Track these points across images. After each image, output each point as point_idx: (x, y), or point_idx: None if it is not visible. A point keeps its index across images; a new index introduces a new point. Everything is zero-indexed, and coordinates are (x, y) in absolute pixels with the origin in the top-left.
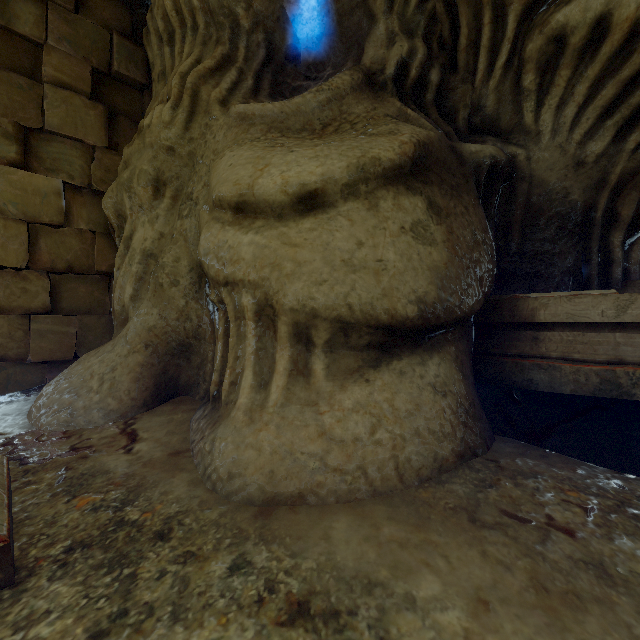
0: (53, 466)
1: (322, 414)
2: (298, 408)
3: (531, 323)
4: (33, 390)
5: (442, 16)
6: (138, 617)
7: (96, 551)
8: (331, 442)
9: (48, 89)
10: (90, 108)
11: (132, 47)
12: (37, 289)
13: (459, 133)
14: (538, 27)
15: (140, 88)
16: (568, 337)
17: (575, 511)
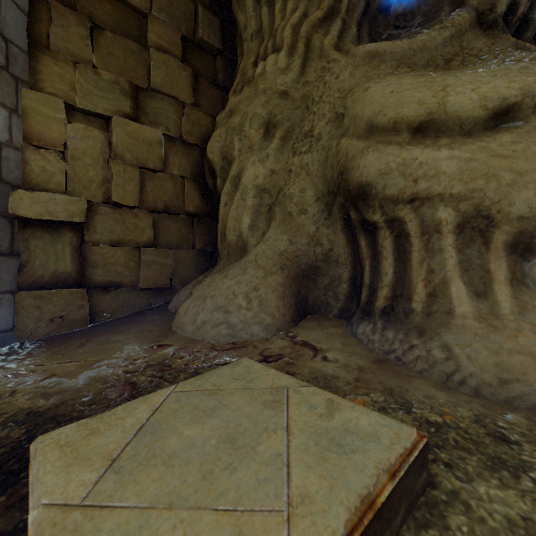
0: None
1: None
2: None
3: None
4: (147, 312)
5: None
6: None
7: (458, 452)
8: None
9: (153, 52)
10: (182, 70)
11: (211, 17)
12: (144, 225)
13: None
14: None
15: (214, 54)
16: None
17: None
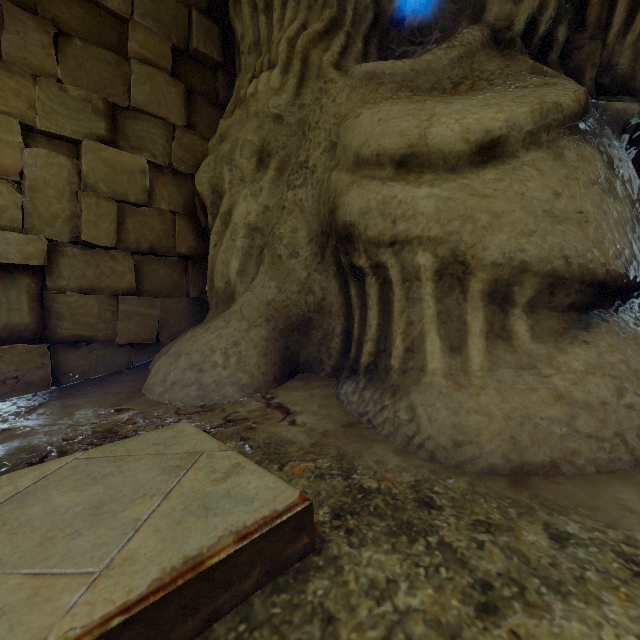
0: (225, 436)
1: (548, 377)
2: (511, 372)
3: None
4: (124, 372)
5: None
6: (509, 589)
7: (370, 518)
8: (574, 406)
9: (134, 65)
10: (171, 86)
11: (209, 24)
12: (124, 269)
13: None
14: None
15: (214, 67)
16: None
17: None
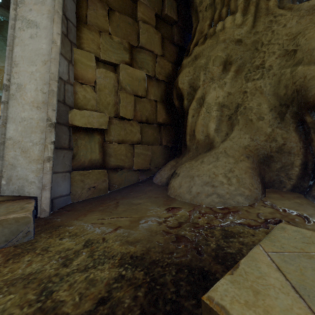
0: None
1: None
2: None
3: None
4: (140, 184)
5: None
6: None
7: None
8: None
9: (141, 24)
10: (156, 34)
11: (172, 1)
12: (135, 131)
13: None
14: None
15: (172, 24)
16: None
17: None
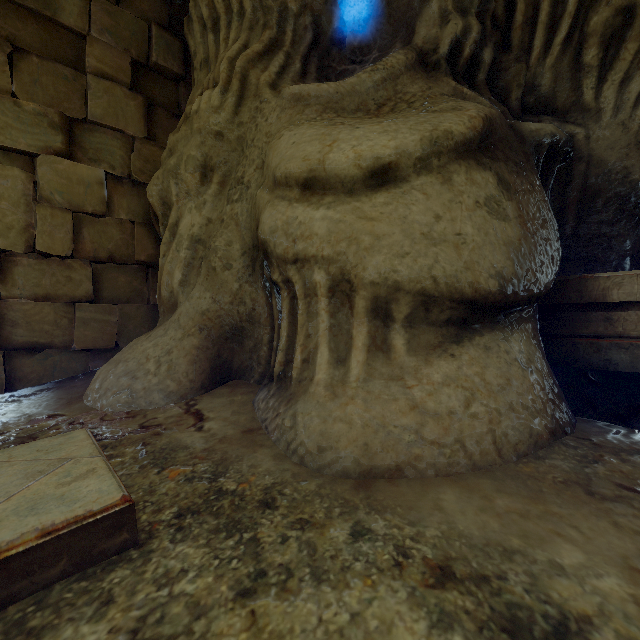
0: (129, 442)
1: (410, 388)
2: (382, 383)
3: (601, 304)
4: (79, 377)
5: None
6: (278, 577)
7: (207, 517)
8: (425, 415)
9: (91, 80)
10: (130, 99)
11: (169, 38)
12: (81, 278)
13: (512, 114)
14: None
15: (176, 79)
16: None
17: None
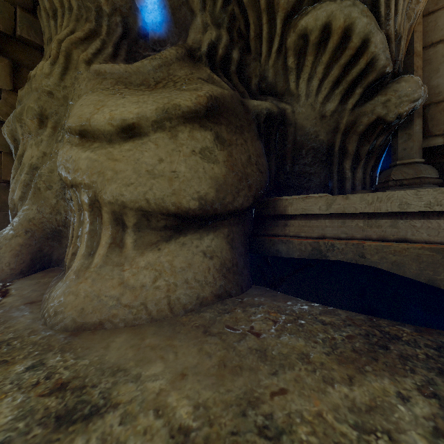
0: None
1: (124, 271)
2: (110, 268)
3: (285, 215)
4: None
5: (239, 16)
6: None
7: None
8: (126, 288)
9: None
10: None
11: (32, 19)
12: None
13: (252, 93)
14: (292, 28)
15: (40, 49)
16: (302, 223)
17: (269, 323)
